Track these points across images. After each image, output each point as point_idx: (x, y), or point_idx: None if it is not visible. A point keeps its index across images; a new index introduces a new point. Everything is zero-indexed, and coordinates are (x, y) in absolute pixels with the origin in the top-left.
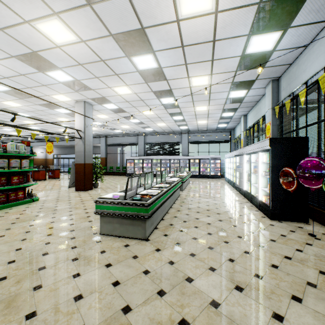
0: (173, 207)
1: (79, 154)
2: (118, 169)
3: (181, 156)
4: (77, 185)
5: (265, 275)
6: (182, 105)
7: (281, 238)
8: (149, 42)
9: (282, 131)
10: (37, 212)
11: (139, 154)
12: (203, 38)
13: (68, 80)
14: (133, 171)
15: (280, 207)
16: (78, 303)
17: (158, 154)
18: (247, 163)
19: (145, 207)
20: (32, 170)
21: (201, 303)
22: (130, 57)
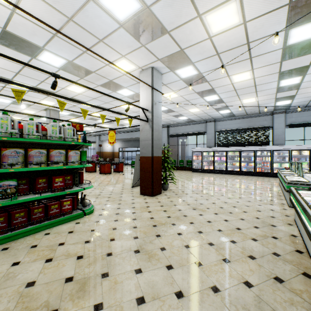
0: None
1: (145, 143)
2: (181, 163)
3: (275, 146)
4: (143, 187)
5: None
6: None
7: None
8: None
9: None
10: (76, 259)
11: (208, 145)
12: None
13: (132, 15)
14: (201, 166)
15: None
16: None
17: (234, 144)
18: None
19: None
20: (83, 167)
21: None
22: None
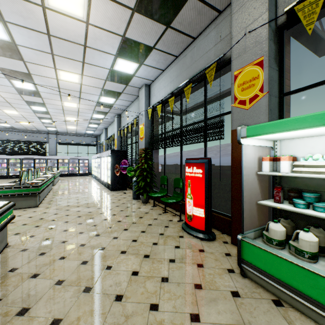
0: (50, 194)
1: None
2: None
3: (49, 156)
4: None
5: (99, 204)
6: (53, 114)
7: (112, 195)
8: (32, 79)
9: (121, 145)
10: None
11: None
12: (74, 89)
13: None
14: None
15: (115, 184)
16: (15, 223)
17: (17, 153)
18: (104, 162)
19: (37, 187)
20: None
21: (74, 212)
22: (11, 79)
